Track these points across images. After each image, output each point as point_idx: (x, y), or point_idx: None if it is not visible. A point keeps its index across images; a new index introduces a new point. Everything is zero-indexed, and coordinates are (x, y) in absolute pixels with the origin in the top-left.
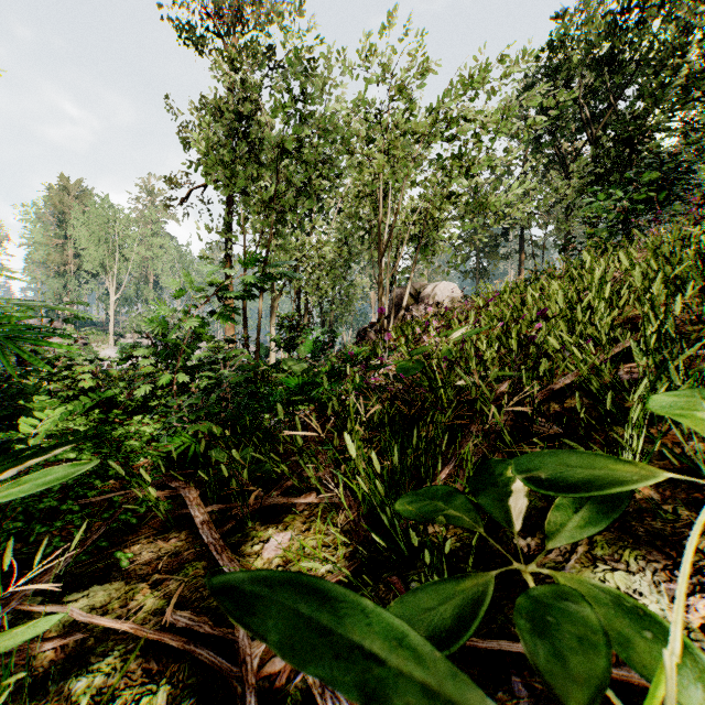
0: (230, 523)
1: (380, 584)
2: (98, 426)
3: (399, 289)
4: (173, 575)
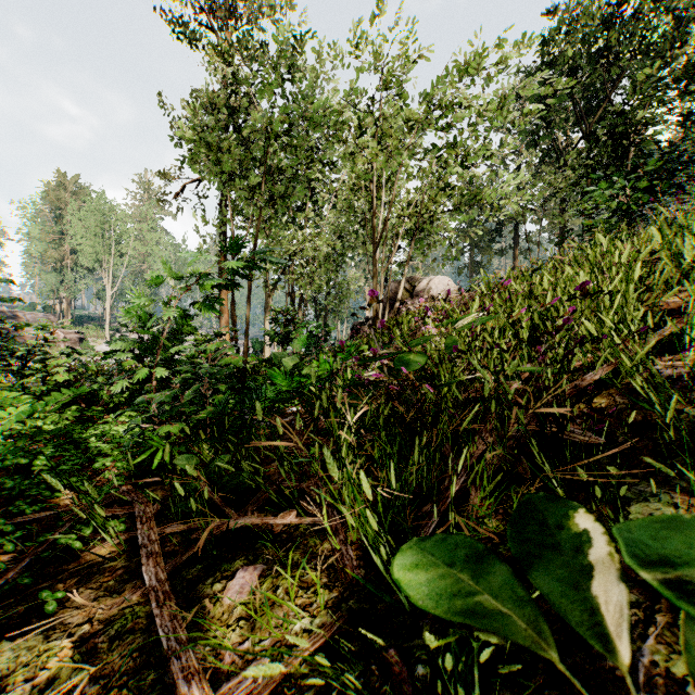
0: (190, 551)
1: (372, 663)
2: (69, 425)
3: (393, 283)
4: (105, 628)
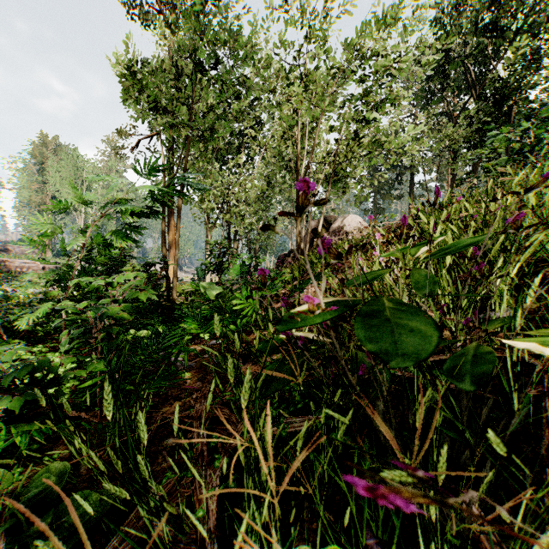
0: None
1: None
2: None
3: (313, 221)
4: None
